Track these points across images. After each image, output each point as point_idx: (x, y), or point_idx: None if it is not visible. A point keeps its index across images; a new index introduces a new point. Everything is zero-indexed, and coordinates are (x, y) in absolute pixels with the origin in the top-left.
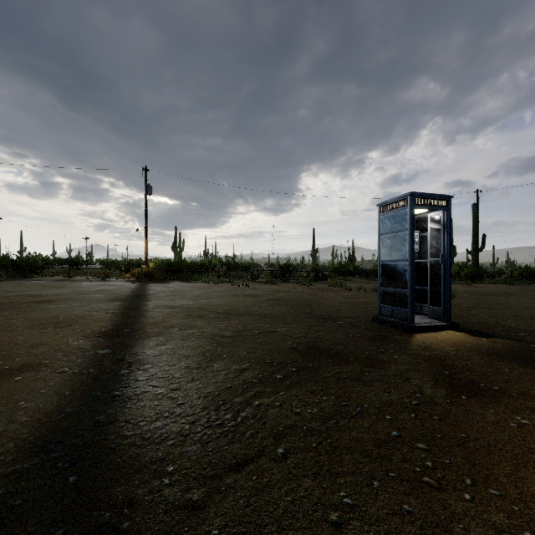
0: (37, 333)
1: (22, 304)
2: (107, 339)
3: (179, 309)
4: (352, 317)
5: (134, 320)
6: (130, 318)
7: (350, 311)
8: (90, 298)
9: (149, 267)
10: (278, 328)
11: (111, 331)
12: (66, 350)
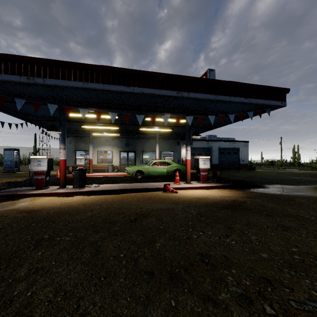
0: None
1: None
2: None
3: None
4: None
5: None
6: None
7: None
8: None
9: None
10: None
11: None
12: None
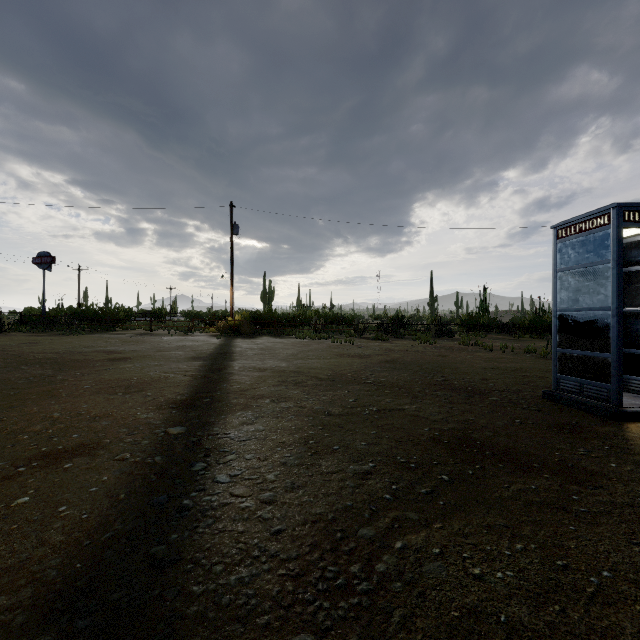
0: (103, 400)
1: (97, 362)
2: (182, 412)
3: (270, 373)
4: (509, 390)
5: (216, 386)
6: (212, 383)
7: (502, 381)
8: (169, 355)
9: (235, 320)
10: (405, 405)
11: (188, 400)
12: (132, 426)
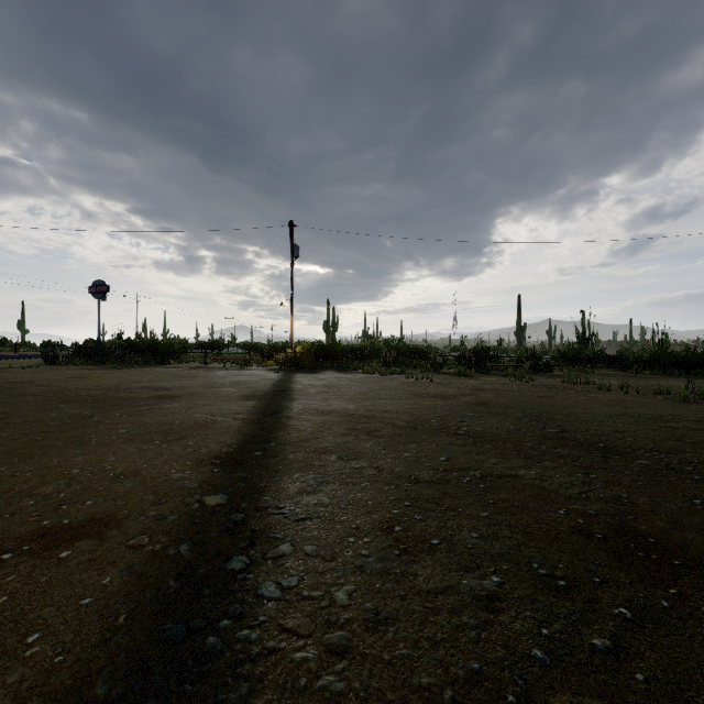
0: (135, 451)
1: (141, 400)
2: (226, 471)
3: (335, 417)
4: (660, 450)
5: (270, 434)
6: (266, 430)
7: (644, 435)
8: (221, 393)
9: (295, 352)
10: (518, 469)
11: (235, 453)
12: (161, 490)
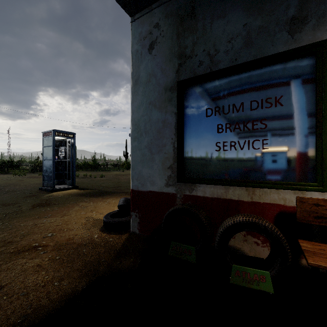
0: None
1: None
2: None
3: None
4: (29, 189)
5: None
6: None
7: (33, 187)
8: None
9: None
10: None
11: None
12: None
